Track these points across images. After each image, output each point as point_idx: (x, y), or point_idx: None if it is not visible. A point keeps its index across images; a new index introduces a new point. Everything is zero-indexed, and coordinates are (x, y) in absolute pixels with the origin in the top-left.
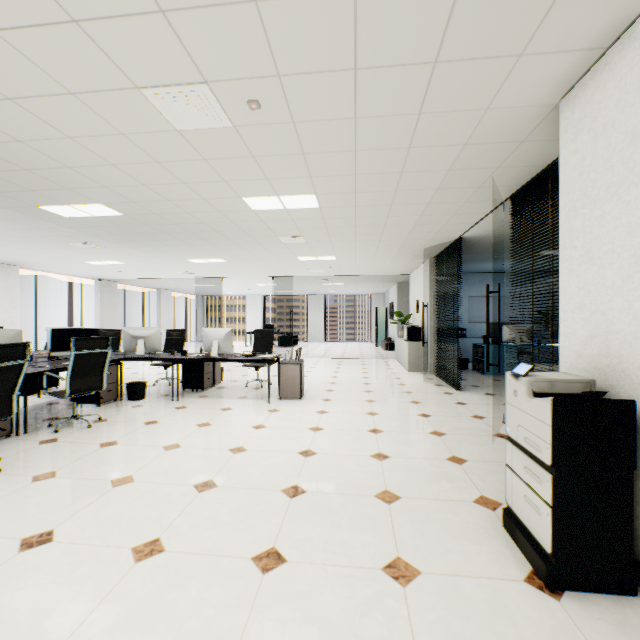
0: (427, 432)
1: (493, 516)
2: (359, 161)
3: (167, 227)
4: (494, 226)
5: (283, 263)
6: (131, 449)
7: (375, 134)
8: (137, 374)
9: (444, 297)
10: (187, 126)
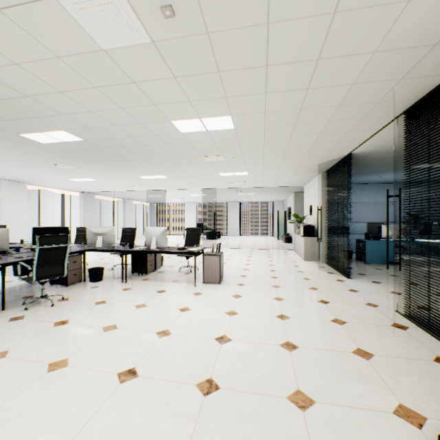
0: (329, 320)
1: (422, 438)
2: (269, 78)
3: (118, 150)
4: (381, 142)
5: (208, 178)
6: (77, 329)
7: (286, 44)
8: (103, 260)
9: (334, 202)
10: (111, 44)
